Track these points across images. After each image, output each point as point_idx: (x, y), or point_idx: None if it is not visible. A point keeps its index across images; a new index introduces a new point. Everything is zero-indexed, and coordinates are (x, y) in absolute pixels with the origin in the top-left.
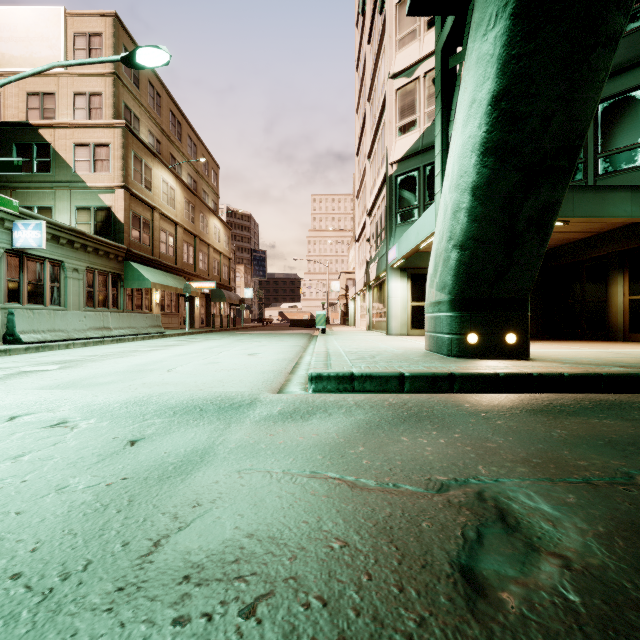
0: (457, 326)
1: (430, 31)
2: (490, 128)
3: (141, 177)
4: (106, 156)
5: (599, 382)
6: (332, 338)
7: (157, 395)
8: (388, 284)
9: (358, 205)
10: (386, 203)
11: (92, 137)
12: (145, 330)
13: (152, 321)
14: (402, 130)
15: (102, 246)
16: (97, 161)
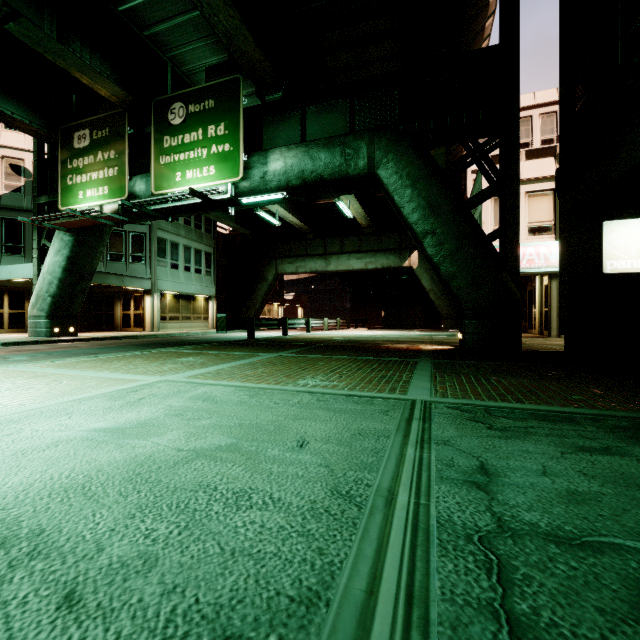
0: (50, 325)
1: (8, 131)
2: (67, 264)
3: None
4: None
5: (99, 340)
6: None
7: None
8: None
9: None
10: None
11: None
12: None
13: None
14: None
15: None
16: None
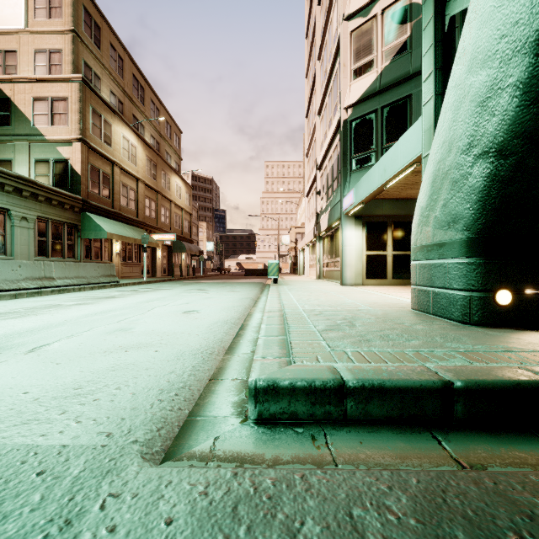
0: (480, 278)
1: None
2: None
3: (100, 132)
4: (64, 110)
5: None
6: (285, 289)
7: None
8: (342, 232)
9: (307, 163)
10: (340, 150)
11: (50, 91)
12: (96, 279)
13: (105, 270)
14: (357, 72)
15: (55, 196)
16: (55, 114)
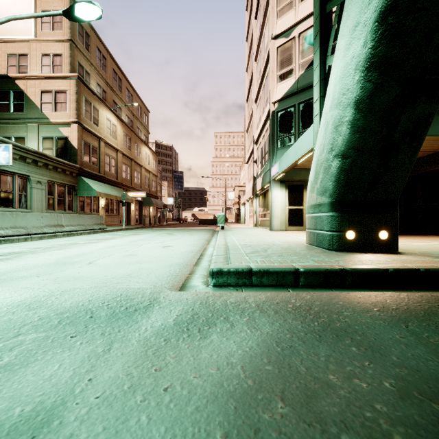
0: (337, 224)
1: (303, 2)
2: (376, 44)
3: (90, 115)
4: (64, 100)
5: None
6: (229, 233)
7: (58, 294)
8: (271, 192)
9: (247, 137)
10: (269, 132)
11: (54, 86)
12: (91, 227)
13: (97, 220)
14: (282, 77)
15: (60, 165)
16: (58, 103)
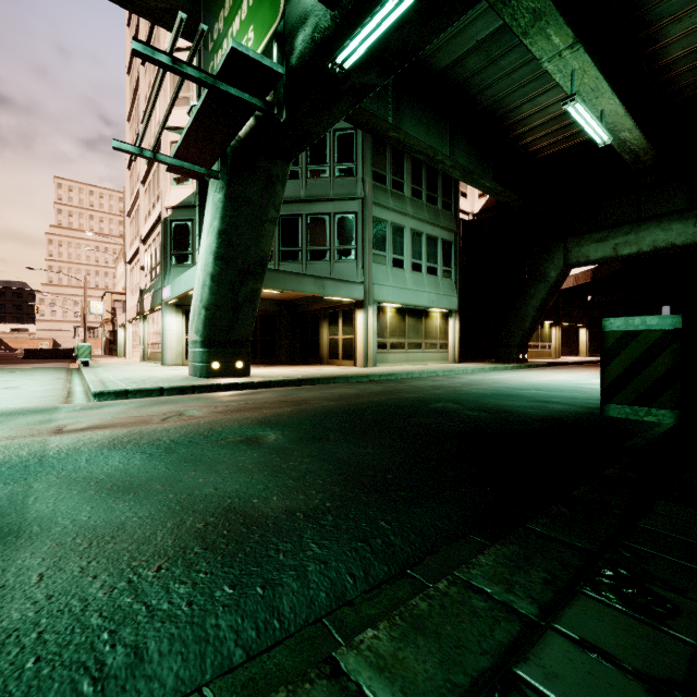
0: (206, 358)
1: None
2: (219, 246)
3: None
4: None
5: (270, 385)
6: (101, 370)
7: None
8: (163, 318)
9: (130, 224)
10: (161, 242)
11: None
12: None
13: None
14: (177, 181)
15: None
16: None
